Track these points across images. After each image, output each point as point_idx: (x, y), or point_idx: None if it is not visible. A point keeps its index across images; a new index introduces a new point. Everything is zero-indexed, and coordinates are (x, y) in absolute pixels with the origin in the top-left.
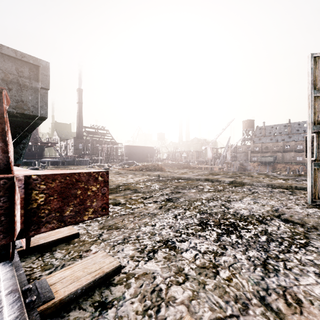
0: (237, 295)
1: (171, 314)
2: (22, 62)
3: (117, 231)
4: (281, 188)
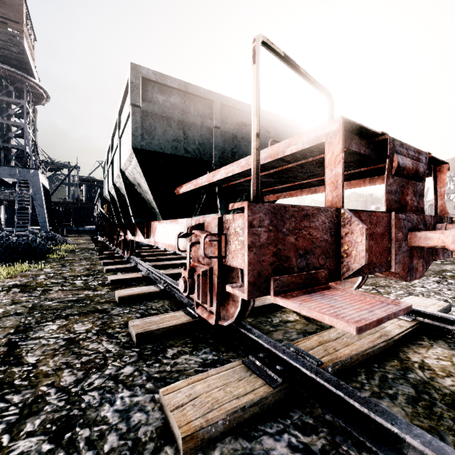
0: None
1: None
2: (290, 128)
3: (387, 288)
4: None
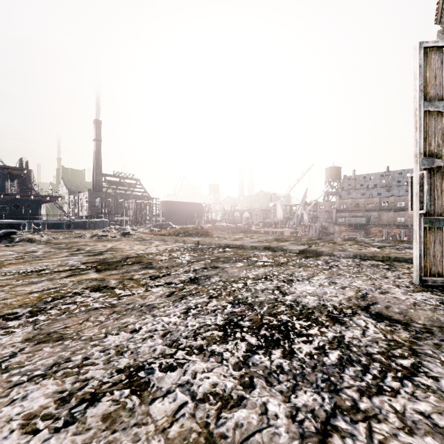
0: None
1: None
2: None
3: (54, 345)
4: (374, 259)
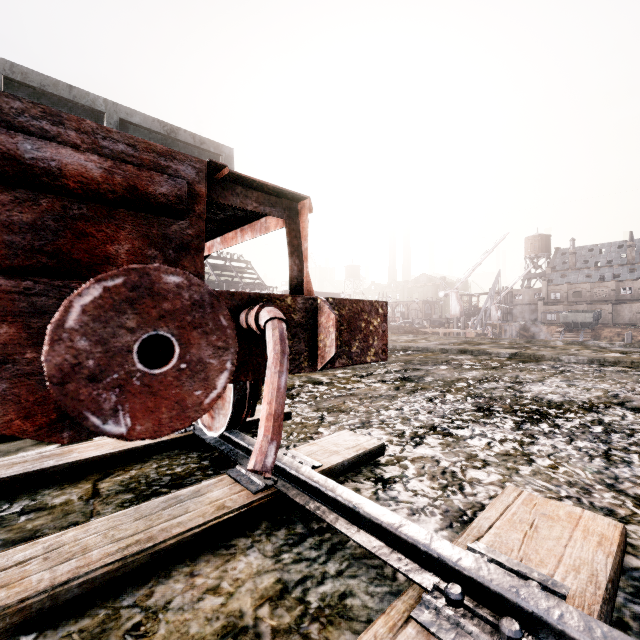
0: (571, 481)
1: (482, 492)
2: (200, 151)
3: (344, 414)
4: (618, 365)
